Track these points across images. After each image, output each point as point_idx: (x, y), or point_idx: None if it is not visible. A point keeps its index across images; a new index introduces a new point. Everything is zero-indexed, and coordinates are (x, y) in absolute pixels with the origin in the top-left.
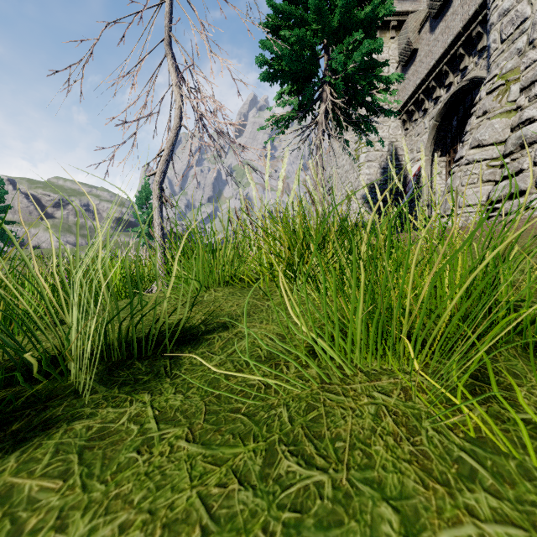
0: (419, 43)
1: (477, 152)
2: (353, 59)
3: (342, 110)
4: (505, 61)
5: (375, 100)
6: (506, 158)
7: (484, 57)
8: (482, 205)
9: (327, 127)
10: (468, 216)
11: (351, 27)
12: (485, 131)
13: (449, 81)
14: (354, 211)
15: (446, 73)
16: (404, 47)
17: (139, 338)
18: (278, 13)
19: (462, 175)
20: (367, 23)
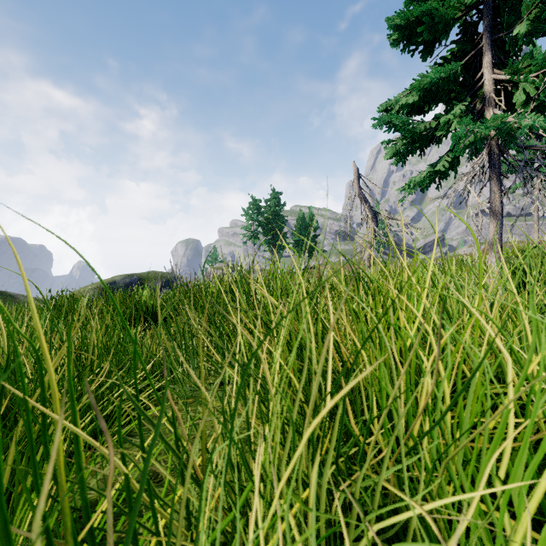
0: None
1: None
2: None
3: None
4: None
5: None
6: None
7: None
8: None
9: (541, 190)
10: None
11: None
12: None
13: None
14: None
15: None
16: None
17: None
18: None
19: None
20: None
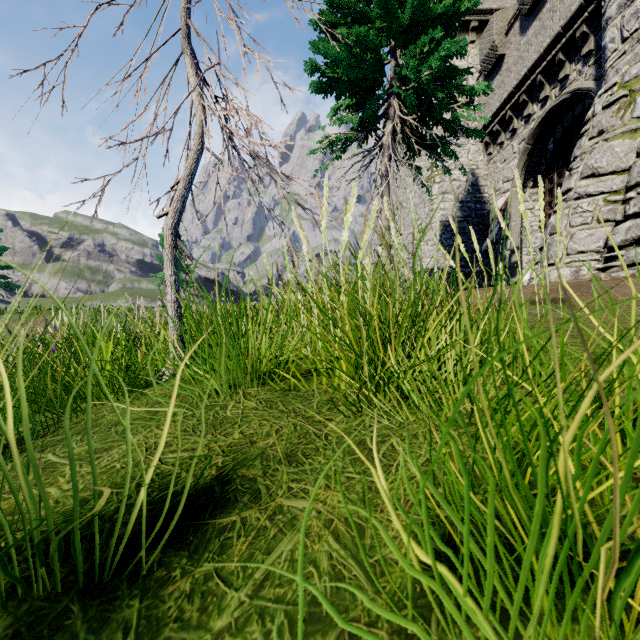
0: (506, 47)
1: (590, 183)
2: (429, 64)
3: (414, 129)
4: (628, 66)
5: (456, 116)
6: (630, 191)
7: (590, 64)
8: (597, 252)
9: (395, 151)
10: (580, 266)
11: (426, 24)
12: (602, 156)
13: (544, 95)
14: (425, 255)
15: (541, 84)
16: (487, 53)
17: (104, 516)
18: (333, 7)
19: (571, 213)
20: (445, 20)
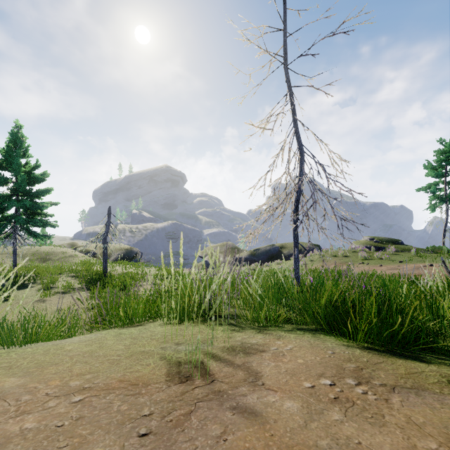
0: None
1: None
2: None
3: None
4: None
5: None
6: None
7: None
8: None
9: None
10: None
11: None
12: None
13: None
14: None
15: None
16: None
17: None
18: None
19: None
20: None
